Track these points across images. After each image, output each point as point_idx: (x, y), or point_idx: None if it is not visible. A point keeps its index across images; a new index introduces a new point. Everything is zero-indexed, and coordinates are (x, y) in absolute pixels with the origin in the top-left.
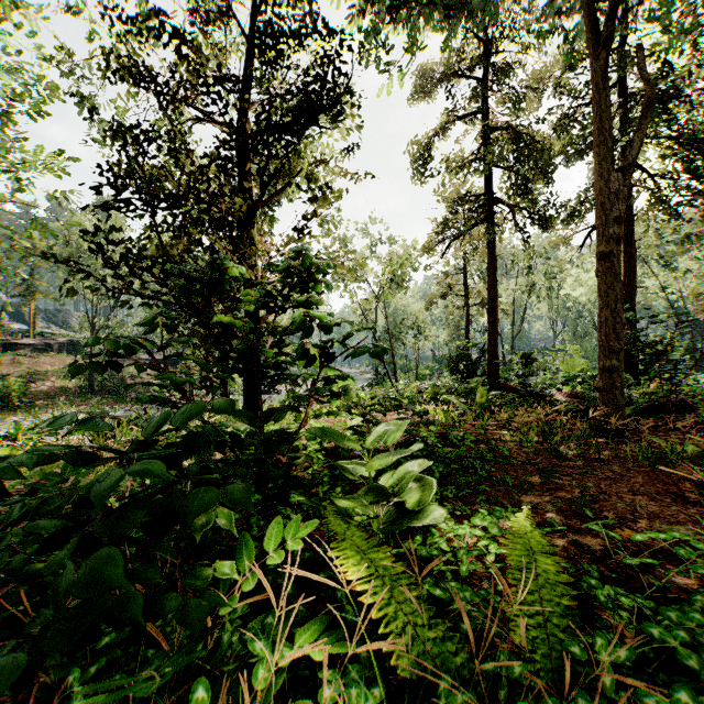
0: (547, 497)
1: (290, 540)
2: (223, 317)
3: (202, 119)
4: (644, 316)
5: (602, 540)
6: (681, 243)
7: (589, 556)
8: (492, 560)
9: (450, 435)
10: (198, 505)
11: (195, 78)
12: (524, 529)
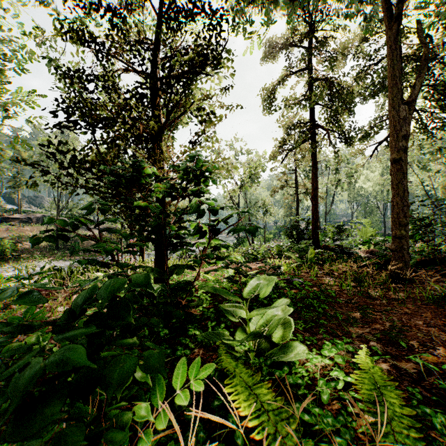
0: (367, 329)
1: (193, 380)
2: (141, 202)
3: (127, 68)
4: (416, 200)
5: (413, 364)
6: (436, 153)
7: (407, 378)
8: (341, 386)
9: (293, 281)
10: (118, 375)
11: (122, 39)
12: (368, 365)
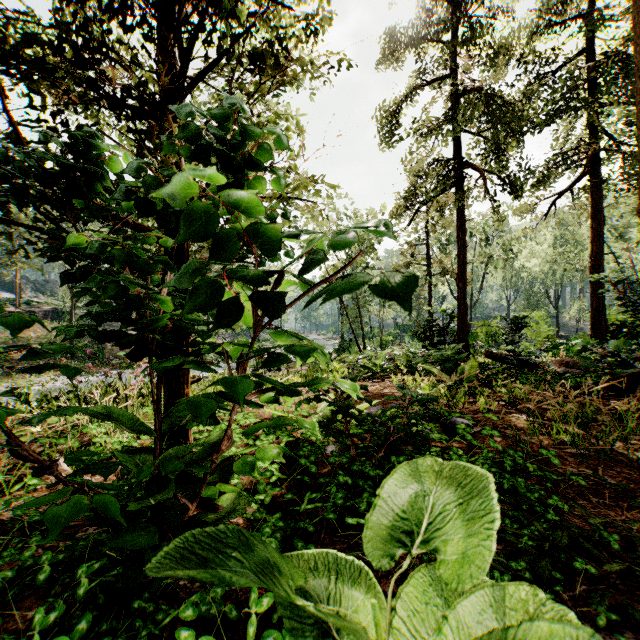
0: None
1: None
2: (86, 238)
3: None
4: None
5: None
6: None
7: None
8: None
9: (456, 425)
10: None
11: None
12: None
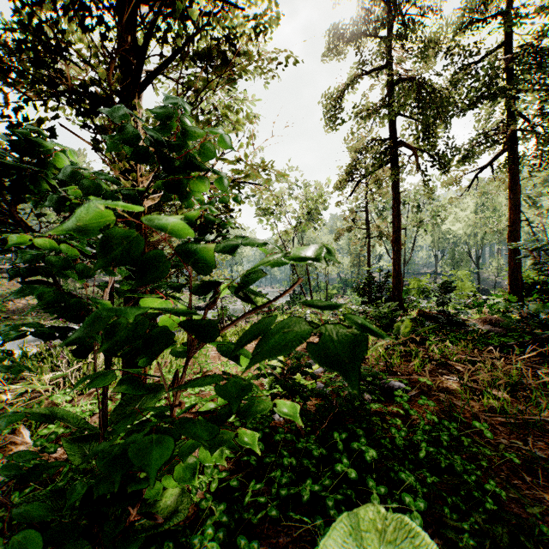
0: None
1: None
2: (31, 237)
3: None
4: None
5: None
6: None
7: None
8: None
9: (394, 392)
10: None
11: None
12: None
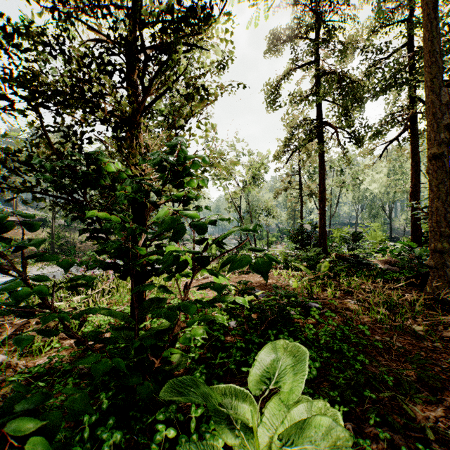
0: (438, 408)
1: None
2: (97, 212)
3: (92, 31)
4: None
5: None
6: None
7: None
8: None
9: (310, 308)
10: None
11: None
12: None
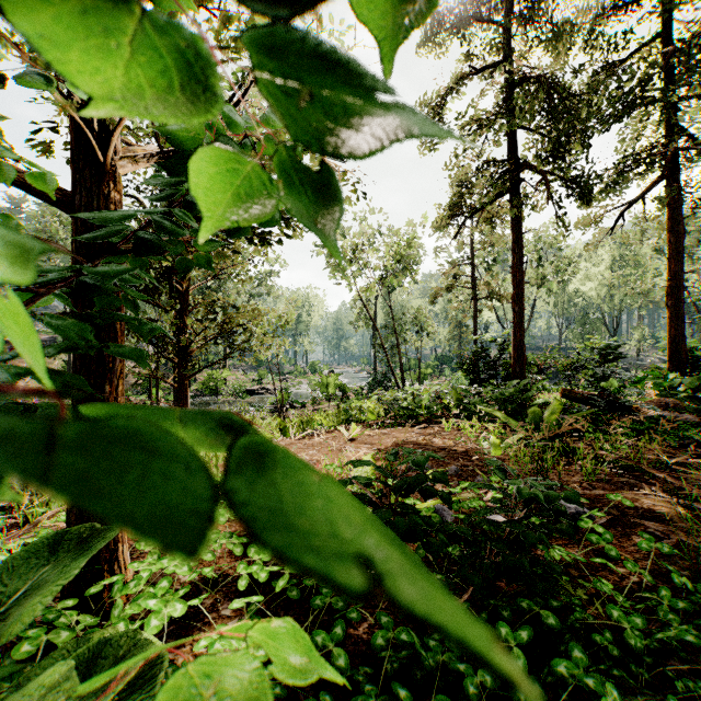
0: None
1: None
2: None
3: None
4: None
5: None
6: None
7: None
8: None
9: (579, 522)
10: None
11: None
12: None
